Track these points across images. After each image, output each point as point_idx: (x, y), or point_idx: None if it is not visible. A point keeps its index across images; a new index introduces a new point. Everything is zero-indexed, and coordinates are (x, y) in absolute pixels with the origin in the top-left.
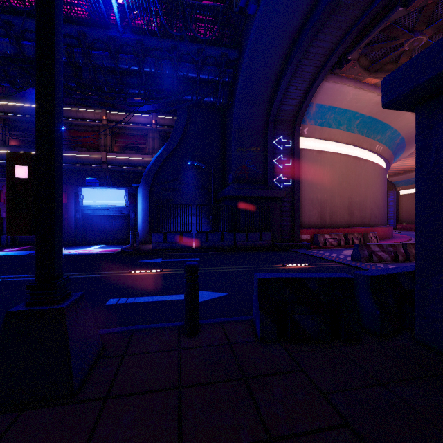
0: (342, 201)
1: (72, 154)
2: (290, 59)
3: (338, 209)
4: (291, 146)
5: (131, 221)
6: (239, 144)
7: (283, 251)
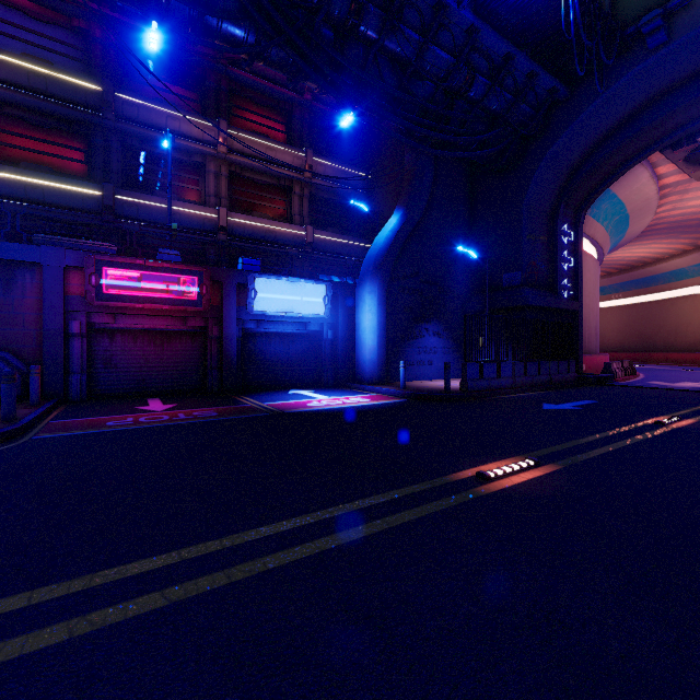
0: (593, 320)
1: (158, 202)
2: (639, 122)
3: (592, 330)
4: (573, 240)
5: (324, 344)
6: (529, 228)
7: (605, 386)
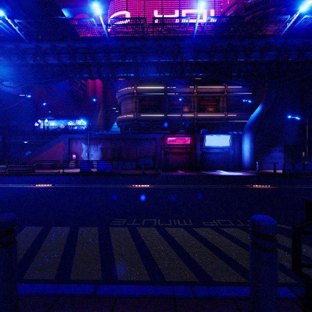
0: None
1: (177, 114)
2: None
3: None
4: None
5: (230, 155)
6: None
7: None
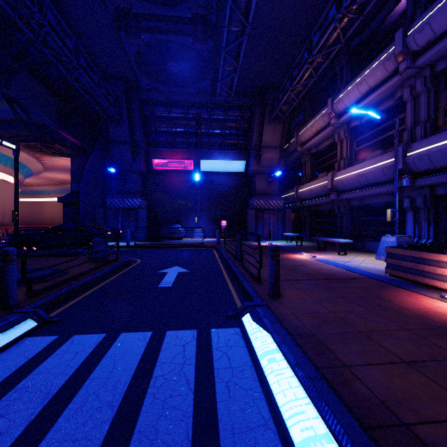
0: None
1: None
2: None
3: None
4: None
5: None
6: None
7: None
